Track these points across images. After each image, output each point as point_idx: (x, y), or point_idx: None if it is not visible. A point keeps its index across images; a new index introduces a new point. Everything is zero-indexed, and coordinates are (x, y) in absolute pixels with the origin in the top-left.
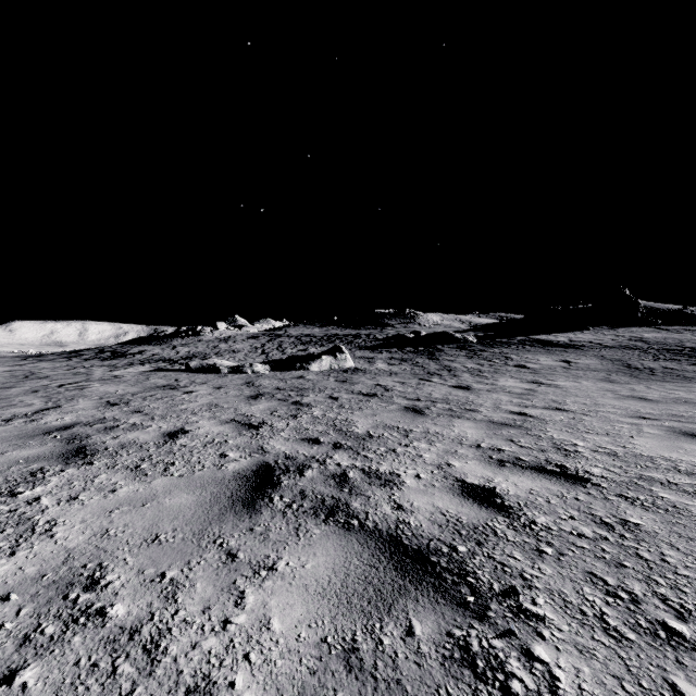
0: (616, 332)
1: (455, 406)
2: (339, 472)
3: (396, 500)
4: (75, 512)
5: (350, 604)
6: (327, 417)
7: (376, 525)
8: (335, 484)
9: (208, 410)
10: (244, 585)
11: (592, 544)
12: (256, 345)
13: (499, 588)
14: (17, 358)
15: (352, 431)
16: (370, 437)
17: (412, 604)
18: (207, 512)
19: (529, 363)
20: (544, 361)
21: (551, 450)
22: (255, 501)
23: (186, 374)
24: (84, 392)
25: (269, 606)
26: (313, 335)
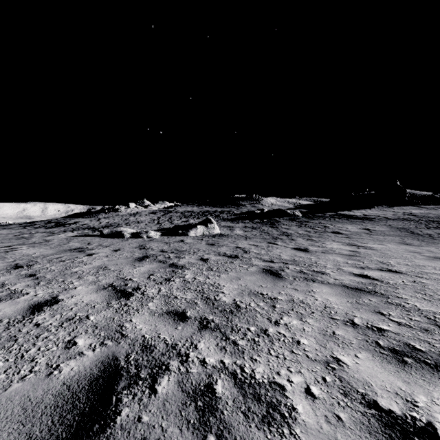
0: (392, 209)
1: (304, 267)
2: (203, 382)
3: None
4: None
5: None
6: (197, 280)
7: None
8: (196, 418)
9: (94, 273)
10: None
11: None
12: (154, 218)
13: None
14: None
15: (219, 299)
16: (237, 309)
17: None
18: None
19: (341, 230)
20: (351, 229)
21: (436, 330)
22: None
23: (99, 239)
24: (7, 254)
25: None
26: (193, 211)
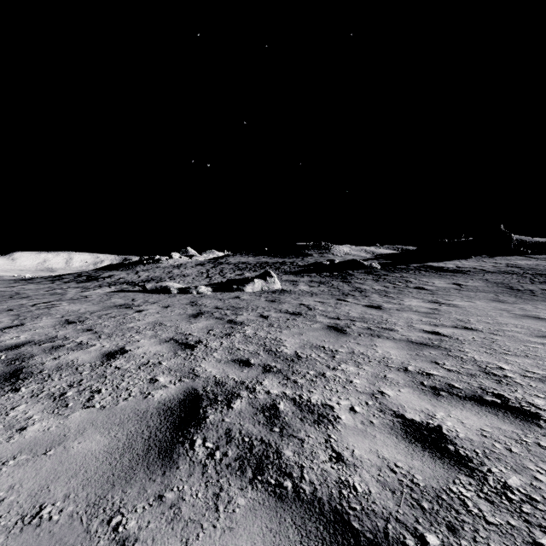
0: (494, 260)
1: (372, 324)
2: (269, 403)
3: (333, 446)
4: None
5: None
6: (258, 335)
7: (314, 490)
8: (264, 420)
9: (151, 328)
10: None
11: None
12: (202, 270)
13: None
14: (12, 281)
15: (281, 351)
16: (298, 359)
17: None
18: (114, 465)
19: (426, 286)
20: (438, 284)
21: (481, 375)
22: (173, 447)
23: (142, 295)
24: (51, 310)
25: None
26: (248, 263)
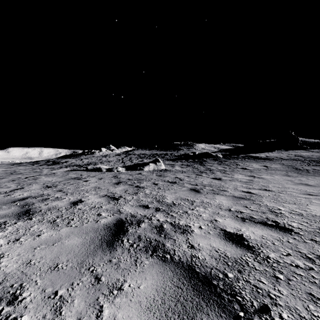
0: (288, 152)
1: (215, 188)
2: (159, 224)
3: (190, 242)
4: (15, 249)
5: (167, 317)
6: (152, 193)
7: (180, 258)
8: (156, 232)
9: (94, 190)
10: (103, 301)
11: (305, 272)
12: (119, 158)
13: (257, 305)
14: (9, 164)
15: (165, 201)
16: (174, 205)
17: (205, 317)
18: (87, 249)
19: (247, 167)
20: (255, 166)
21: (268, 212)
22: (113, 242)
23: (86, 172)
24: (36, 180)
25: (117, 318)
26: (146, 154)
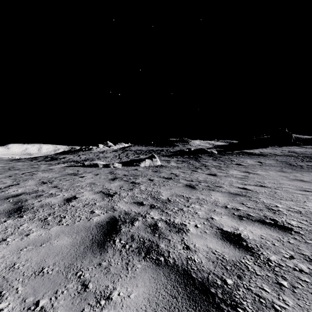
0: (281, 148)
1: (210, 184)
2: (153, 223)
3: (185, 243)
4: (0, 250)
5: None
6: (147, 190)
7: (175, 261)
8: (150, 231)
9: (89, 186)
10: None
11: (310, 278)
12: (116, 154)
13: None
14: (8, 160)
15: (160, 198)
16: (169, 201)
17: None
18: (76, 251)
19: (242, 163)
20: (249, 162)
21: (265, 210)
22: (104, 243)
23: (83, 168)
24: (33, 176)
25: None
26: (142, 150)
